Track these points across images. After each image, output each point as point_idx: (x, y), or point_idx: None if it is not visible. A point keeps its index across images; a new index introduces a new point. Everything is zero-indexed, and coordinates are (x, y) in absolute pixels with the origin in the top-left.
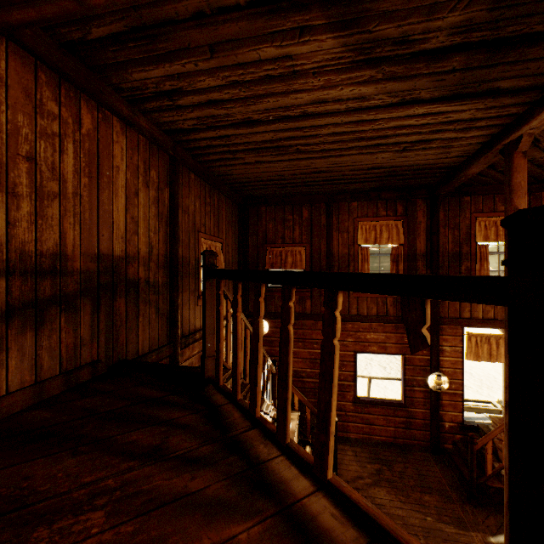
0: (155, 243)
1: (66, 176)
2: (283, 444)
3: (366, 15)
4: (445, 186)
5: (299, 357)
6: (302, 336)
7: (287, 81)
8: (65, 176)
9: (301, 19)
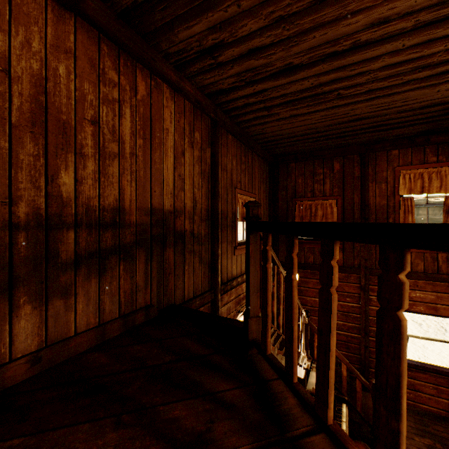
0: (198, 198)
1: (124, 138)
2: None
3: None
4: None
5: None
6: None
7: (342, 1)
8: (123, 138)
9: None
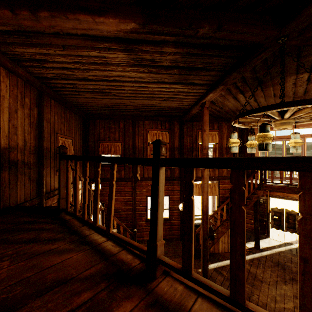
0: (28, 140)
1: None
2: (95, 226)
3: (136, 49)
4: (185, 117)
5: (118, 201)
6: (119, 190)
7: (104, 66)
8: None
9: (108, 45)
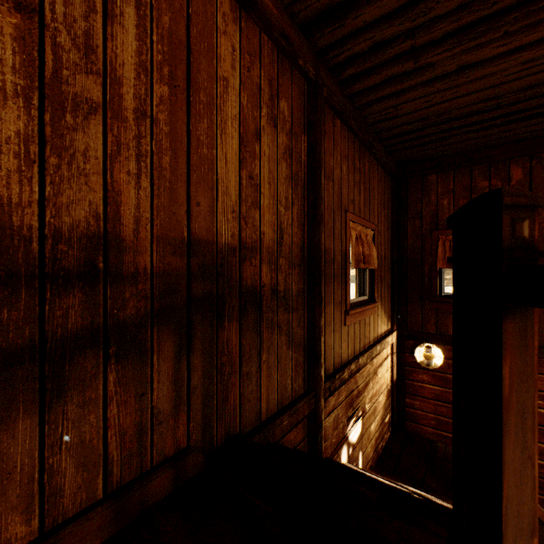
0: (286, 225)
1: (120, 72)
2: None
3: None
4: None
5: None
6: None
7: None
8: (116, 71)
9: None
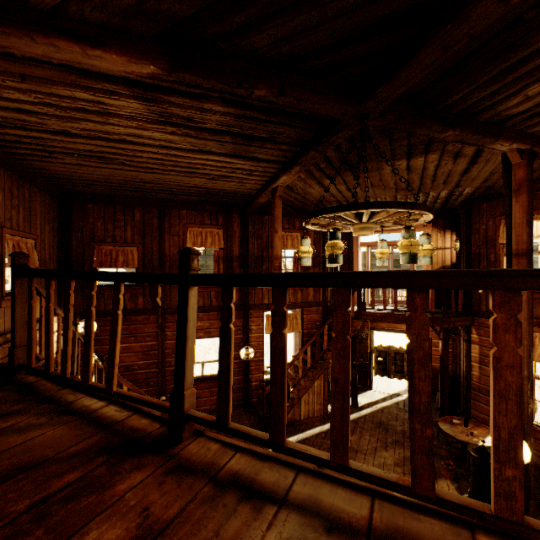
0: None
1: None
2: (87, 385)
3: (160, 100)
4: (249, 207)
5: (131, 351)
6: (134, 331)
7: (104, 116)
8: None
9: (110, 86)
